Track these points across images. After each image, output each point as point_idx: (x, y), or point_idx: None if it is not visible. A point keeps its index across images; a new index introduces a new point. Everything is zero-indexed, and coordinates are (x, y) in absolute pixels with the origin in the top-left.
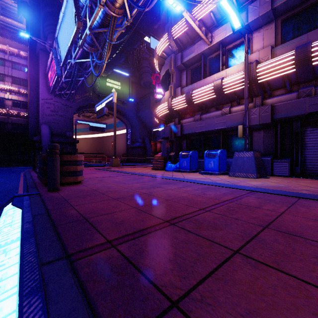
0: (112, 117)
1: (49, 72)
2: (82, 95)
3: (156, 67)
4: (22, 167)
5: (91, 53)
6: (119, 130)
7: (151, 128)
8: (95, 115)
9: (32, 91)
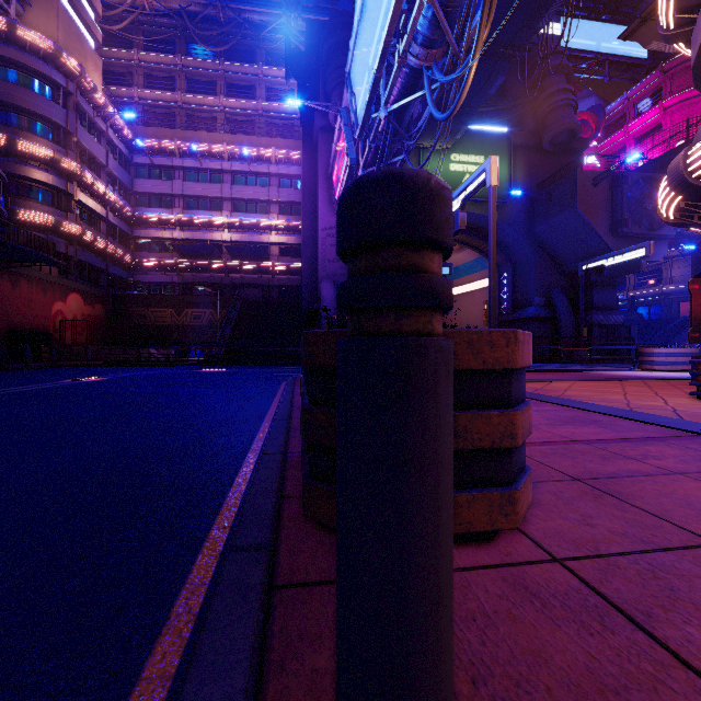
0: (460, 250)
1: (334, 168)
2: None
3: (662, 10)
4: (289, 367)
5: (427, 69)
6: (476, 281)
7: (573, 263)
8: None
9: (306, 219)
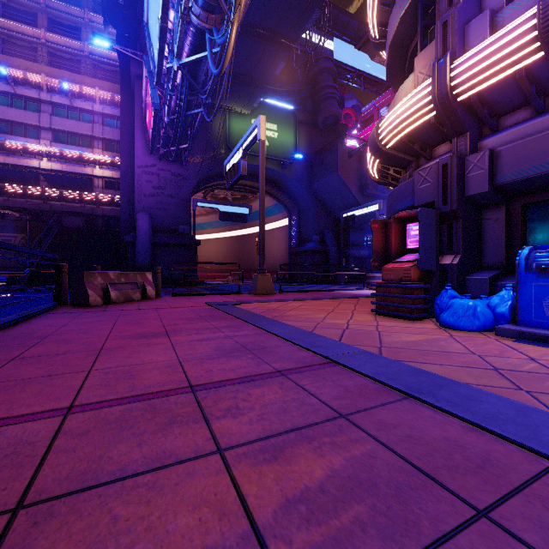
0: None
1: (146, 112)
2: (206, 155)
3: (370, 21)
4: None
5: (209, 31)
6: (275, 222)
7: (338, 212)
8: (232, 193)
9: (125, 156)
